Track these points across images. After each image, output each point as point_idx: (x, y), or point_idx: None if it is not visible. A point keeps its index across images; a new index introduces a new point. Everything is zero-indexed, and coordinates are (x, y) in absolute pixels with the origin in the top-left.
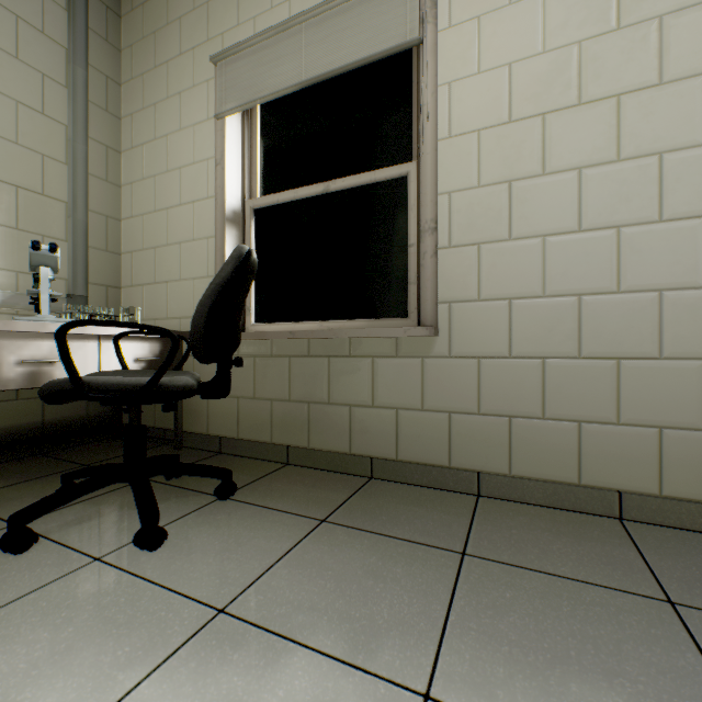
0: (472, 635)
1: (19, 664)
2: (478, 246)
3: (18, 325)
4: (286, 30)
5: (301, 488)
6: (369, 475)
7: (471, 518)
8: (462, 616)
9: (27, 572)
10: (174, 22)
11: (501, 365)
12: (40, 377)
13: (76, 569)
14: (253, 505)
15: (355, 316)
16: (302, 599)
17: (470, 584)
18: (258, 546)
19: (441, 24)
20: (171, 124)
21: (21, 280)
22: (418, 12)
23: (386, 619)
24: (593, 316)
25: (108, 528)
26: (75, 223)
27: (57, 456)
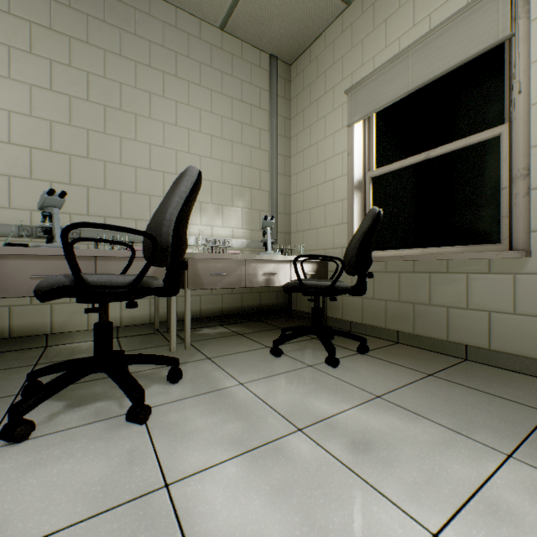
0: None
1: (300, 390)
2: None
3: (263, 257)
4: (396, 59)
5: (410, 356)
6: (463, 357)
7: None
8: None
9: (284, 364)
10: (321, 75)
11: None
12: (269, 281)
13: (303, 367)
14: (380, 359)
15: (451, 244)
16: (422, 403)
17: None
18: (389, 377)
19: (533, 15)
20: (319, 135)
21: (252, 234)
22: (509, 14)
23: (481, 424)
24: None
25: (307, 355)
26: (272, 201)
27: (267, 322)
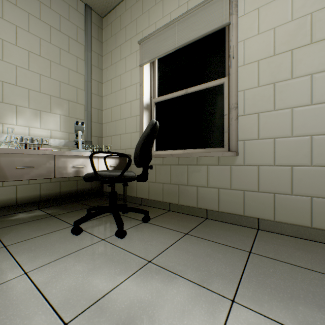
0: (253, 283)
1: (85, 269)
2: (258, 114)
3: (72, 153)
4: (169, 26)
5: (176, 220)
6: (205, 217)
7: (254, 238)
8: (249, 276)
9: (81, 241)
10: (123, 28)
11: (270, 169)
12: (79, 172)
13: (96, 242)
14: (157, 225)
15: (199, 147)
16: (180, 261)
17: (252, 264)
18: (161, 241)
19: (239, 14)
20: (122, 70)
21: (70, 136)
22: (228, 10)
23: (215, 272)
24: (319, 145)
25: (104, 229)
26: (87, 113)
27: (82, 203)
